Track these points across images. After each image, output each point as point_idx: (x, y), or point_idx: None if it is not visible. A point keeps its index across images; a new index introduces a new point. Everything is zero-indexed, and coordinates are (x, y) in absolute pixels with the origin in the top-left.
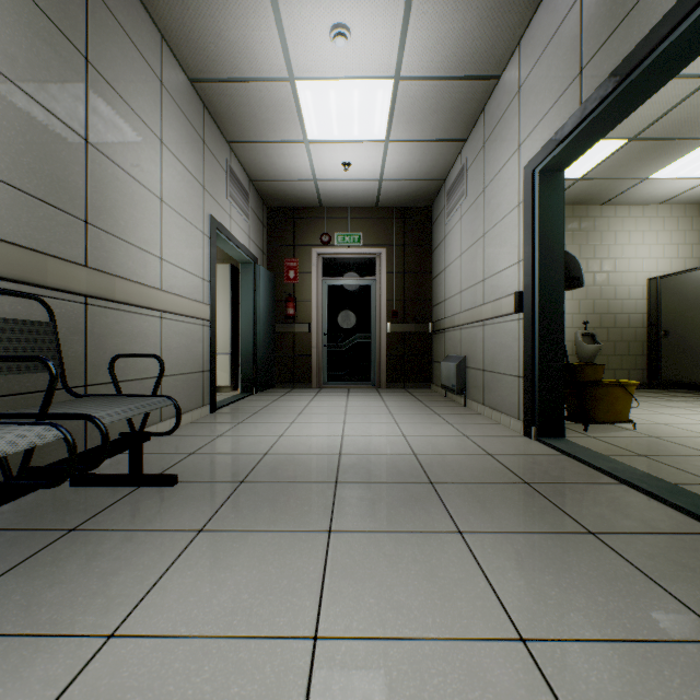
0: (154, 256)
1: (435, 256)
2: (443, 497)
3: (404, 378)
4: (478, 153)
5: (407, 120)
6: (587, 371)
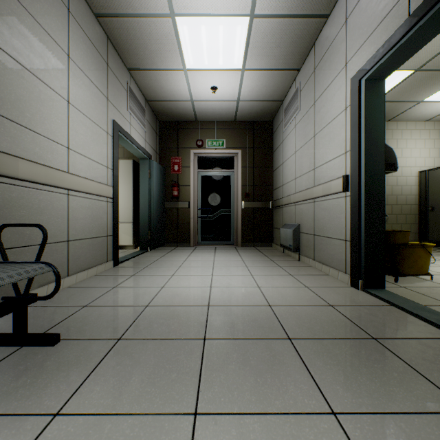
0: (61, 145)
1: (275, 155)
2: (304, 357)
3: (253, 239)
4: (309, 77)
5: (258, 52)
6: (398, 236)
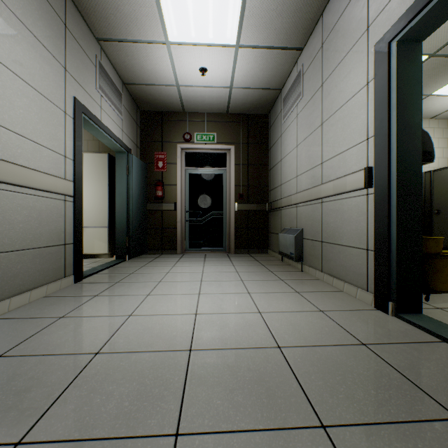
0: None
1: (272, 152)
2: None
3: (248, 246)
4: (316, 55)
5: (255, 23)
6: (430, 244)
